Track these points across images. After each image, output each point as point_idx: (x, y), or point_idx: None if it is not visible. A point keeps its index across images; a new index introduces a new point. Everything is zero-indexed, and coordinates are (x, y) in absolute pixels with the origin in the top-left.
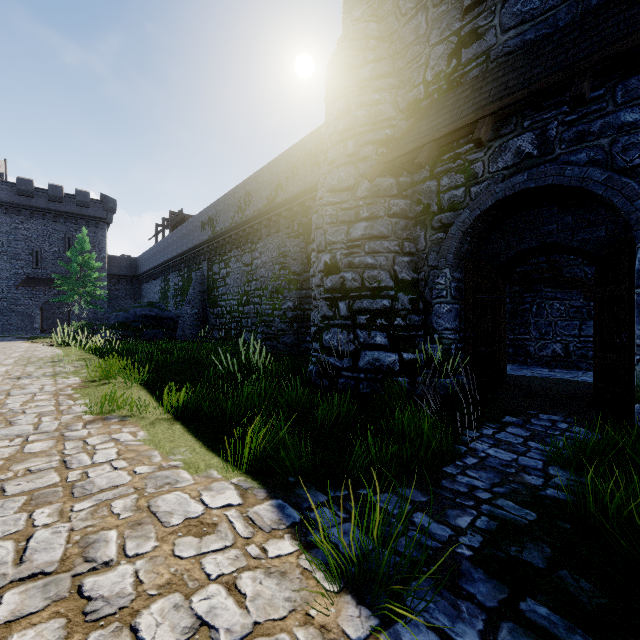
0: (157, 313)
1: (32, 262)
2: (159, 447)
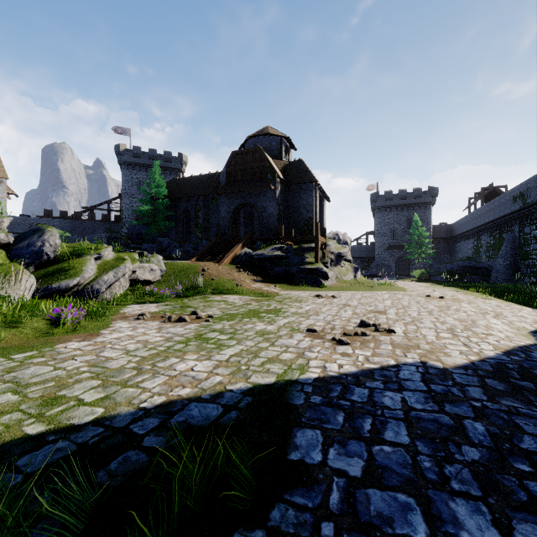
0: (474, 264)
1: (391, 236)
2: (506, 303)
